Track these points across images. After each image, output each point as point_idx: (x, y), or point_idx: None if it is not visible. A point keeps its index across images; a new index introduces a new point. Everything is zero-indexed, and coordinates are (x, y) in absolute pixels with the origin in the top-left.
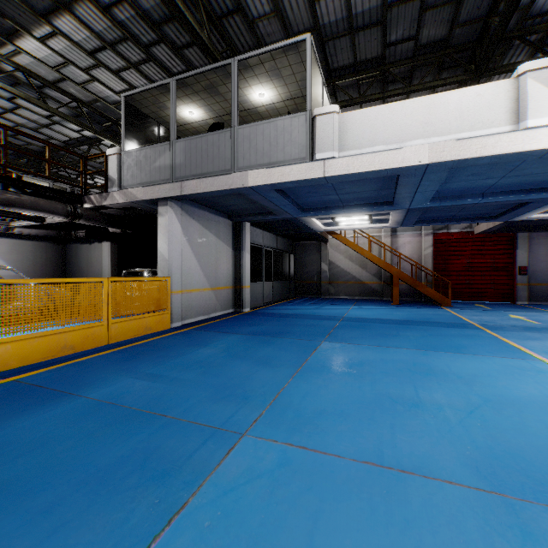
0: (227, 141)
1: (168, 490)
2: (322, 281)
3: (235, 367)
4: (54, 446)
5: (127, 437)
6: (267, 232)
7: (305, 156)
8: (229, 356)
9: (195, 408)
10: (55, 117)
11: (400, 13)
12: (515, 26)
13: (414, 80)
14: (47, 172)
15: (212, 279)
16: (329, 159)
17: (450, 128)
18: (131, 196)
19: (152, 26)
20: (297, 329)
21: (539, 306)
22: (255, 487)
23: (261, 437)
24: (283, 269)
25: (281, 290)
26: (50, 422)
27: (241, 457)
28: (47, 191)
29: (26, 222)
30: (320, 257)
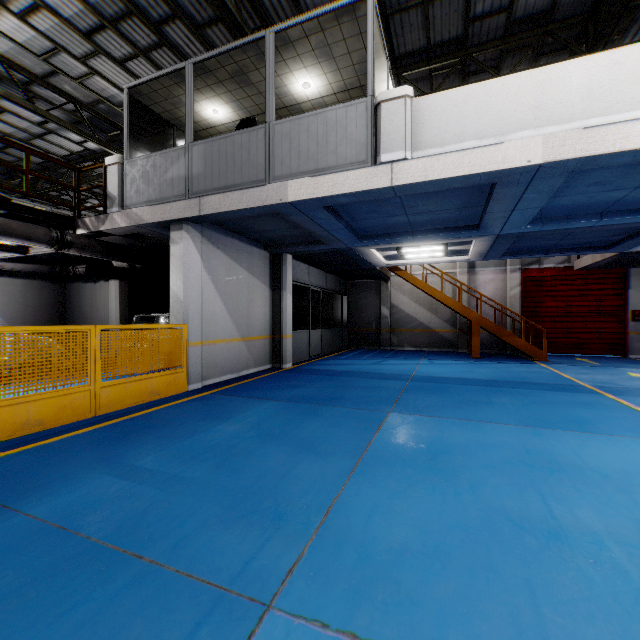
0: (260, 142)
1: None
2: (382, 328)
3: (266, 456)
4: None
5: (59, 611)
6: (314, 268)
7: (365, 158)
8: (260, 437)
9: (194, 538)
10: (49, 125)
11: None
12: None
13: (503, 71)
14: (26, 187)
15: (243, 327)
16: (398, 162)
17: (574, 112)
18: (135, 218)
19: None
20: (353, 393)
21: None
22: None
23: (299, 615)
24: (334, 314)
25: (331, 340)
26: None
27: None
28: (26, 211)
29: (7, 253)
30: (380, 299)
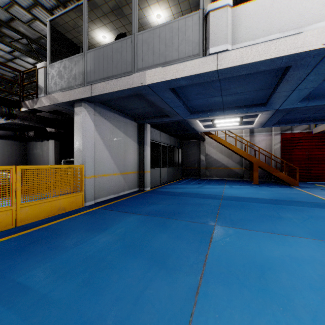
0: (128, 47)
1: None
2: (201, 167)
3: (125, 271)
4: None
5: None
6: (163, 133)
7: (198, 52)
8: (123, 248)
9: None
10: (15, 53)
11: None
12: None
13: None
14: None
15: (121, 166)
16: (222, 52)
17: None
18: (54, 100)
19: None
20: (188, 208)
21: None
22: None
23: None
24: (174, 159)
25: (173, 173)
26: None
27: None
28: None
29: None
30: (199, 151)
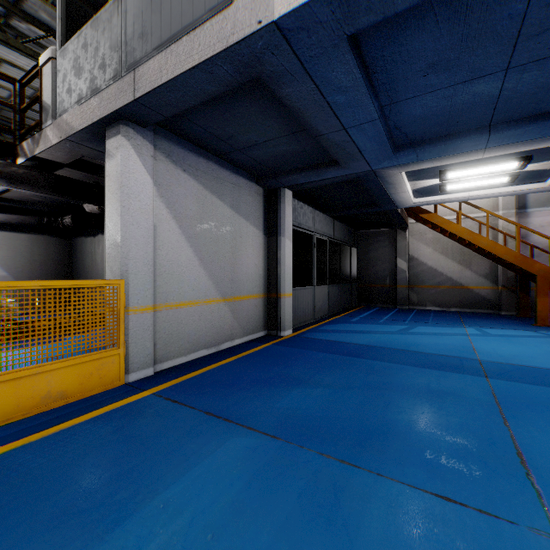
0: None
1: None
2: (398, 284)
3: None
4: None
5: None
6: (320, 212)
7: None
8: None
9: None
10: None
11: None
12: None
13: None
14: None
15: (225, 283)
16: None
17: None
18: (65, 128)
19: None
20: (402, 411)
21: None
22: None
23: None
24: (341, 268)
25: (339, 298)
26: None
27: None
28: None
29: None
30: (395, 250)
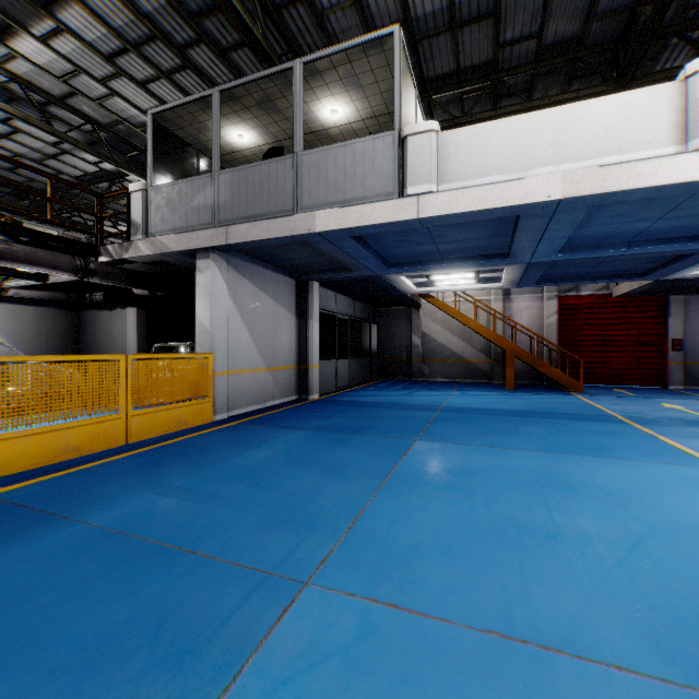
0: (287, 172)
1: (187, 680)
2: (413, 358)
3: (297, 478)
4: (27, 603)
5: (135, 587)
6: (342, 295)
7: (392, 190)
8: (290, 462)
9: (238, 540)
10: (64, 145)
11: (518, 1)
12: (672, 18)
13: (536, 94)
14: (49, 214)
15: (269, 356)
16: (424, 194)
17: (591, 150)
18: (161, 246)
19: (189, 21)
20: (381, 423)
21: (698, 391)
22: (321, 676)
23: (332, 589)
24: (363, 343)
25: (359, 371)
26: (29, 563)
27: (301, 622)
28: (49, 239)
29: (25, 281)
30: (411, 327)
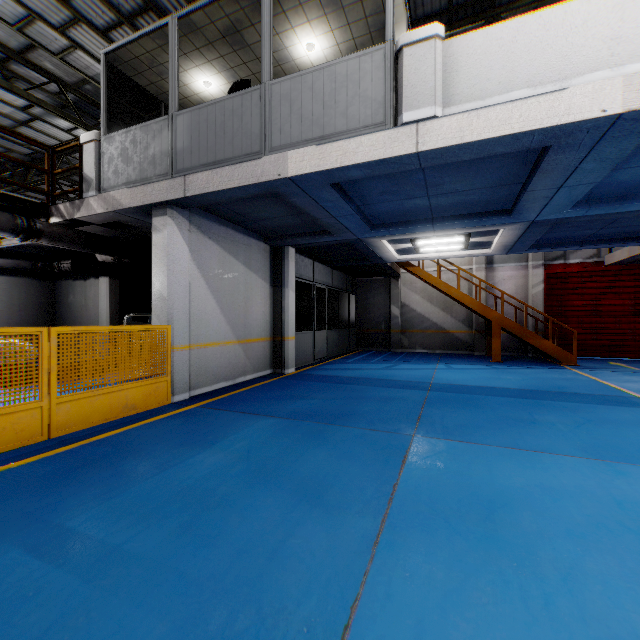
0: (254, 107)
1: None
2: (392, 329)
3: (253, 511)
4: None
5: None
6: (319, 263)
7: (383, 119)
8: (247, 474)
9: None
10: (34, 110)
11: None
12: None
13: None
14: None
15: (240, 328)
16: (425, 121)
17: None
18: (113, 202)
19: None
20: (366, 406)
21: None
22: None
23: None
24: (341, 313)
25: (338, 342)
26: None
27: None
28: None
29: None
30: (389, 298)
